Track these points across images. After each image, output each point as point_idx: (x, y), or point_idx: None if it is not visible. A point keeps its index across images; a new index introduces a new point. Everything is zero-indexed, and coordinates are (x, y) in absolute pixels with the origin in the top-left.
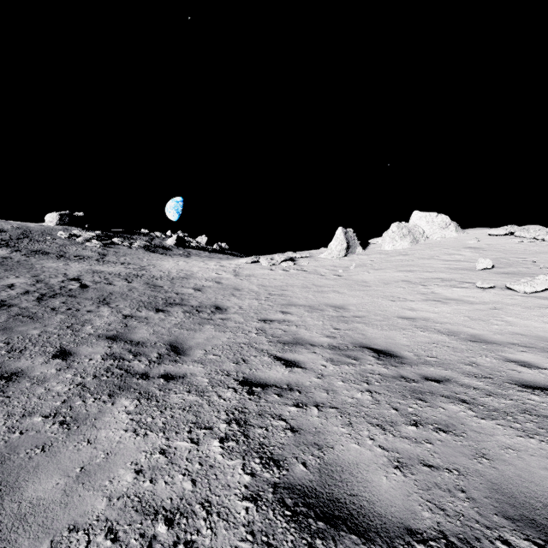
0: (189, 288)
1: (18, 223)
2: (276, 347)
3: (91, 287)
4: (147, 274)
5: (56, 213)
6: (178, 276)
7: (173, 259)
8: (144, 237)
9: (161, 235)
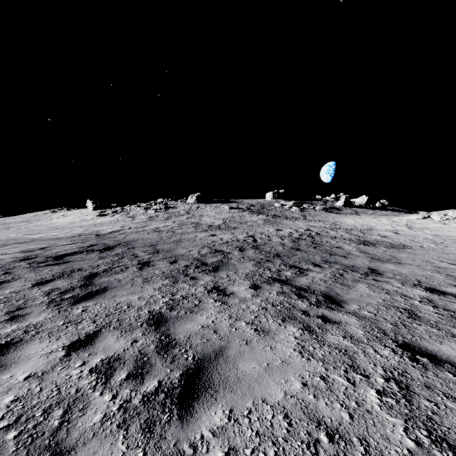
0: (376, 235)
1: (255, 200)
2: (451, 261)
3: (321, 234)
4: (342, 227)
5: (271, 192)
6: (363, 228)
7: (349, 217)
8: (319, 202)
9: (330, 199)
